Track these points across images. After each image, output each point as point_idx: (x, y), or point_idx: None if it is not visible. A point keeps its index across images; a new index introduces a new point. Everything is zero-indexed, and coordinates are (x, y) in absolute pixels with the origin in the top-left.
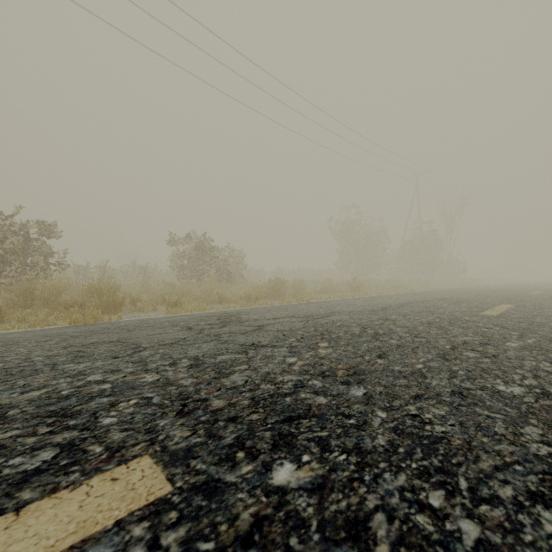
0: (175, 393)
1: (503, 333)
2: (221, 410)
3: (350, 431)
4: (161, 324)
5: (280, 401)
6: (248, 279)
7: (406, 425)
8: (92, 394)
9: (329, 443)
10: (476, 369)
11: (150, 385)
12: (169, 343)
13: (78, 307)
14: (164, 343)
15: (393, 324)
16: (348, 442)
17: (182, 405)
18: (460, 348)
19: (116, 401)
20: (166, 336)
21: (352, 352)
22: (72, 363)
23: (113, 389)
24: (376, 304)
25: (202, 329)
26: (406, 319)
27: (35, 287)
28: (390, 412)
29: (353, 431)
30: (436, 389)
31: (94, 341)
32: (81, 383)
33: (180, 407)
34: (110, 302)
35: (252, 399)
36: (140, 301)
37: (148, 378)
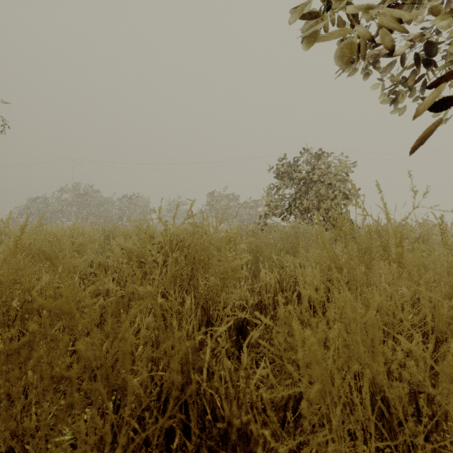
0: None
1: None
2: None
3: None
4: None
5: None
6: None
7: None
8: None
9: None
10: None
11: None
12: None
13: None
14: None
15: None
16: None
17: None
18: None
19: None
20: None
21: None
22: None
23: None
24: None
25: None
26: None
27: None
28: None
29: None
30: None
31: None
32: None
33: None
34: None
35: None
36: None
37: None
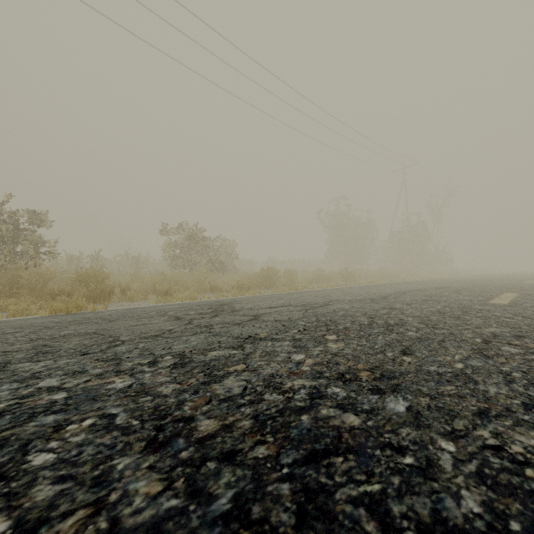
0: (149, 408)
1: (529, 323)
2: (211, 439)
3: (414, 482)
4: (148, 314)
5: (295, 422)
6: (240, 269)
7: (495, 468)
8: (36, 409)
9: (390, 510)
10: (532, 370)
11: (118, 394)
12: (152, 336)
13: (65, 296)
14: (146, 336)
15: (402, 314)
16: (419, 508)
17: (156, 429)
18: (493, 341)
19: (65, 421)
20: (151, 327)
21: (368, 346)
22: (30, 361)
23: (67, 400)
24: (373, 292)
25: (191, 319)
26: (413, 308)
27: (21, 276)
28: (458, 442)
29: (418, 482)
30: (501, 400)
31: (67, 333)
32: (28, 391)
33: (153, 433)
34: (99, 291)
35: (255, 418)
36: (130, 290)
37: (118, 383)
